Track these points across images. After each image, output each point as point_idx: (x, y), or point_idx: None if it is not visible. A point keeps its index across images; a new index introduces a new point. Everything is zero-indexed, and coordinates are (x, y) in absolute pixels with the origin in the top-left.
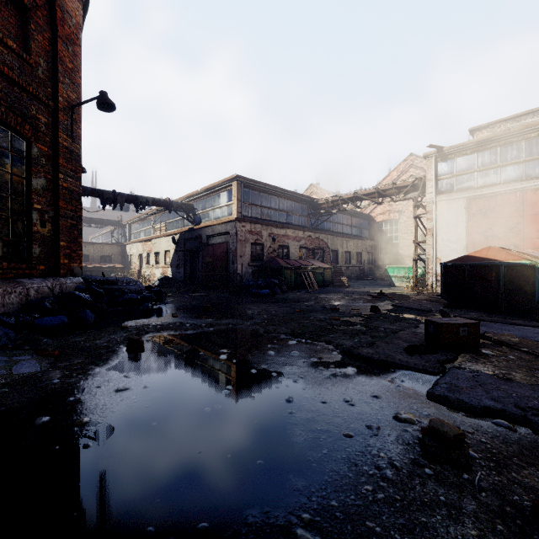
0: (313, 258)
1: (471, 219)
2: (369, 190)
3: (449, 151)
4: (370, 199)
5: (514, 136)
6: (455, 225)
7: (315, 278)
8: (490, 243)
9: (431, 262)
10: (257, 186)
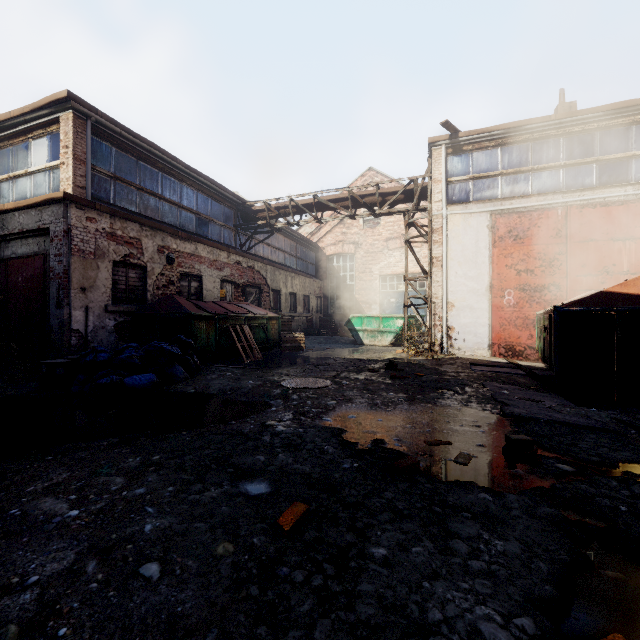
0: (244, 300)
1: (497, 244)
2: (337, 195)
3: (466, 138)
4: (341, 207)
5: (553, 128)
6: (474, 252)
7: (253, 336)
8: (523, 282)
9: (440, 309)
10: (130, 142)
